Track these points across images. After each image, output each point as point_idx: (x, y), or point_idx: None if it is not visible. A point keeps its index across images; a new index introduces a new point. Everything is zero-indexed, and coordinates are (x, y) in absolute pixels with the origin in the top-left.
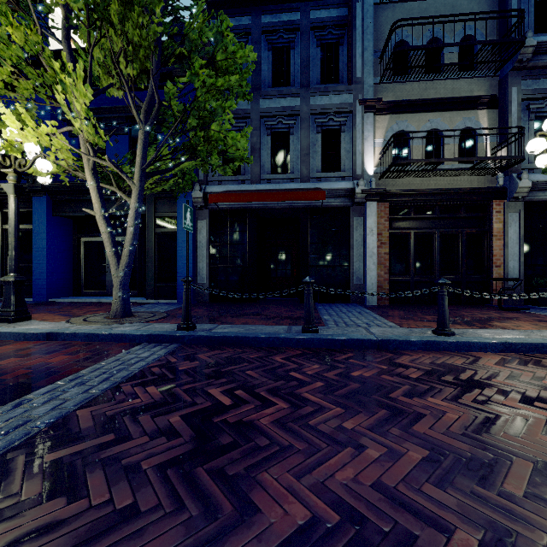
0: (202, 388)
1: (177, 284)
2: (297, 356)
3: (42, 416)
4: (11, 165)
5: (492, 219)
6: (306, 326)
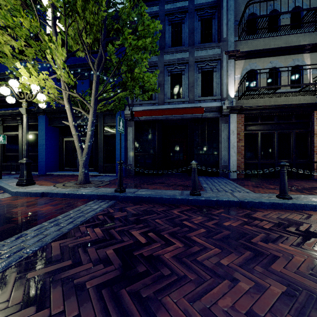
0: (127, 230)
1: (116, 164)
2: (187, 210)
3: (31, 245)
4: (24, 97)
5: (313, 123)
6: (193, 191)
